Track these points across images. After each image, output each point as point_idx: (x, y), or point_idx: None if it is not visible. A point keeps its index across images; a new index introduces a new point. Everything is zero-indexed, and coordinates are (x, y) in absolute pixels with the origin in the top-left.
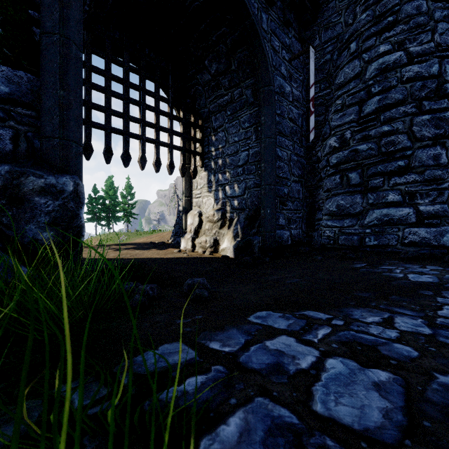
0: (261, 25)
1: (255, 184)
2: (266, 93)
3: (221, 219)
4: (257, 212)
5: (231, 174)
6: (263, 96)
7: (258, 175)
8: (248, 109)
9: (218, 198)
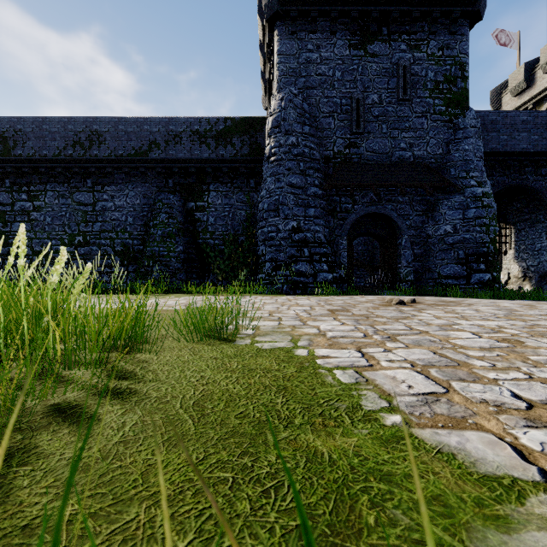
0: None
1: (545, 261)
2: None
3: (523, 277)
4: (545, 274)
5: (530, 254)
6: None
7: (546, 256)
8: (541, 224)
9: (521, 266)
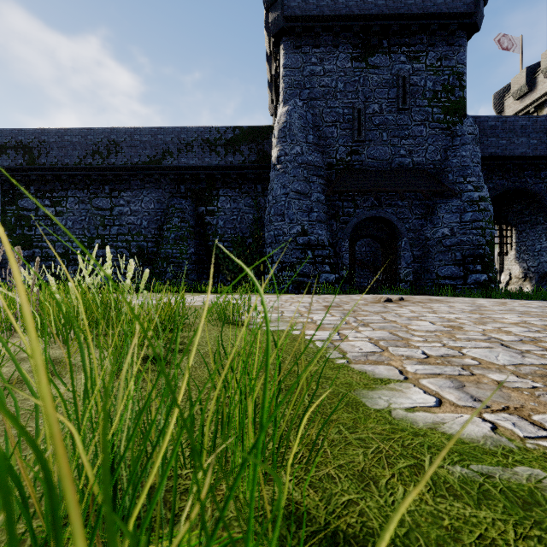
0: (546, 192)
1: (545, 261)
2: None
3: (524, 277)
4: (545, 275)
5: (530, 255)
6: None
7: (546, 257)
8: (541, 225)
9: (522, 267)
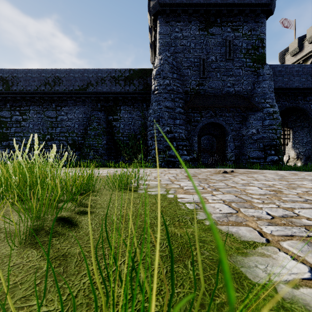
0: (310, 109)
1: (309, 149)
2: (311, 126)
3: (297, 158)
4: (309, 156)
5: (300, 145)
6: (311, 127)
7: (310, 146)
8: (306, 128)
9: (296, 152)
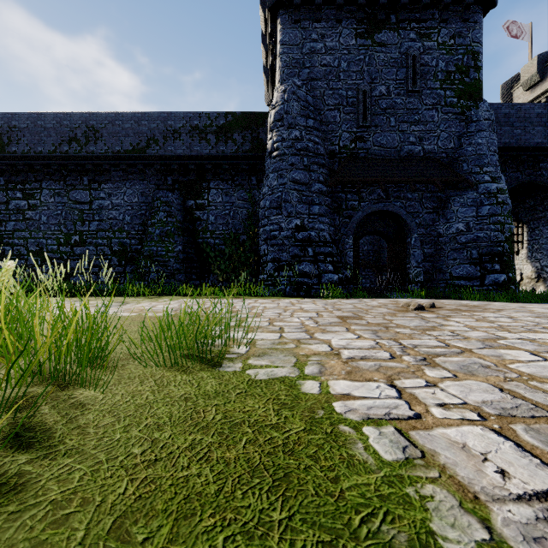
0: None
1: None
2: None
3: (537, 278)
4: None
5: (544, 254)
6: None
7: None
8: None
9: (535, 266)
